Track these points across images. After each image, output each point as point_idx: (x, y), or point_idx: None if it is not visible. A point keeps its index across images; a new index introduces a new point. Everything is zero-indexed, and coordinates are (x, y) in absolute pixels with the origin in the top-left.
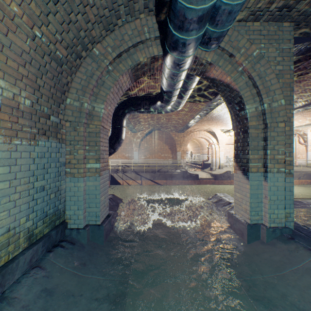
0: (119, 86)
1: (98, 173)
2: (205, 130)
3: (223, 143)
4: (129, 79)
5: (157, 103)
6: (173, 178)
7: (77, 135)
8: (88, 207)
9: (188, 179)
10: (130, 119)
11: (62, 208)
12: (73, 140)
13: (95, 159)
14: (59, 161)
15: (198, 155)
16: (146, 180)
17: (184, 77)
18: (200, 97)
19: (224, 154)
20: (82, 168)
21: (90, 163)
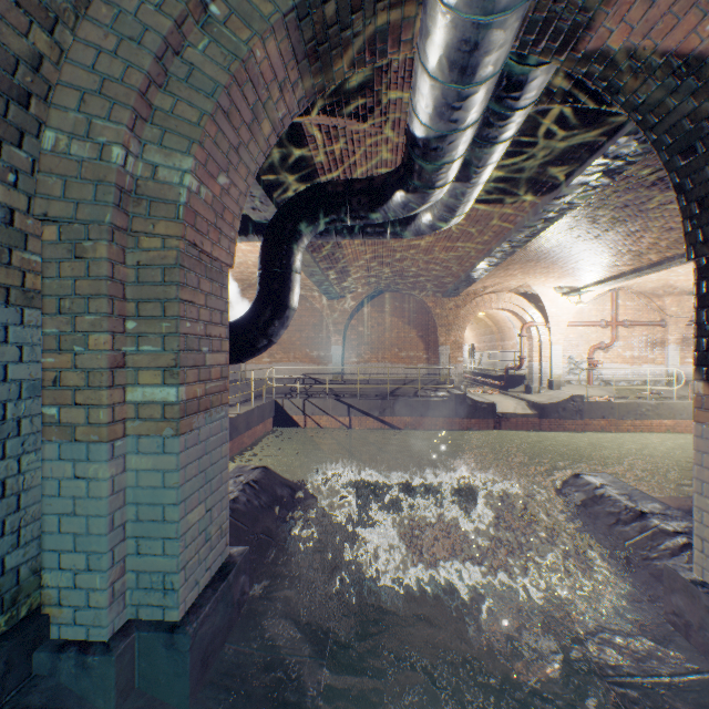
0: (258, 94)
1: (171, 422)
2: (514, 290)
3: (562, 322)
4: (297, 76)
5: (394, 196)
6: (430, 413)
7: (85, 274)
8: (136, 552)
9: (470, 416)
10: (321, 260)
11: (32, 559)
12: (71, 294)
13: (159, 370)
14: (7, 378)
15: (491, 355)
16: (362, 417)
17: (499, 66)
18: (519, 185)
19: (564, 352)
20: (103, 407)
21: (141, 385)
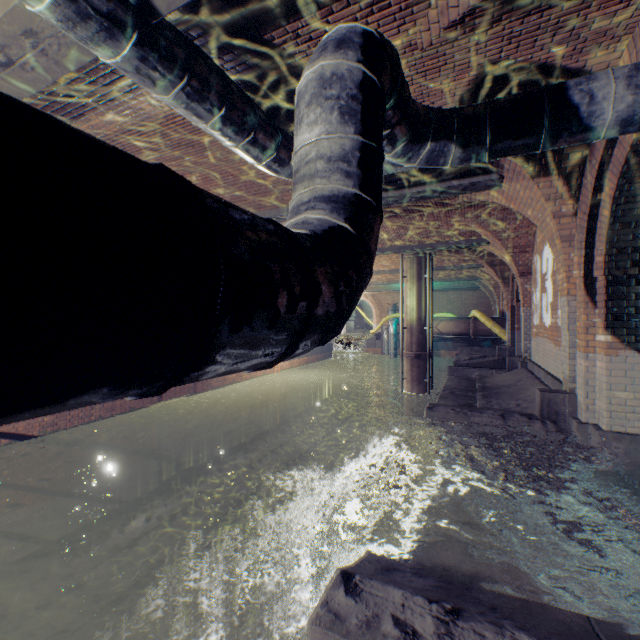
0: None
1: None
2: None
3: None
4: None
5: (437, 139)
6: None
7: None
8: None
9: None
10: None
11: None
12: None
13: None
14: None
15: None
16: None
17: None
18: None
19: None
20: None
21: None
